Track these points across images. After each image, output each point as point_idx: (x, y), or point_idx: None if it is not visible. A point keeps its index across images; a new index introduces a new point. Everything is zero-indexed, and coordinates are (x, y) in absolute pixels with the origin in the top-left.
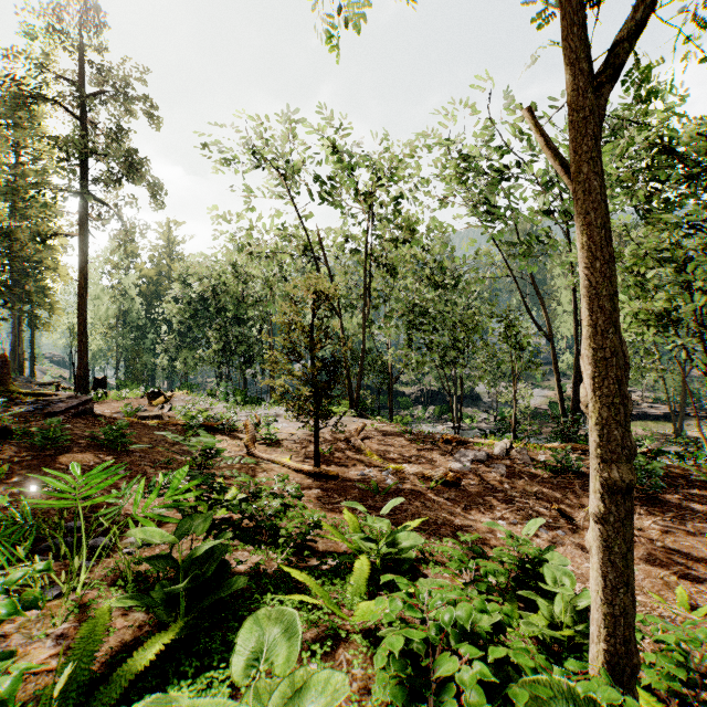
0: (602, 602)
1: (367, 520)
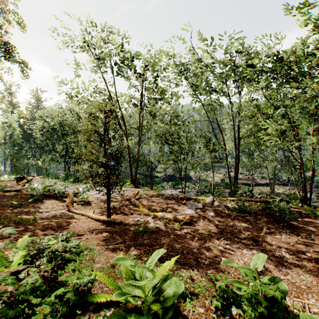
0: None
1: (135, 272)
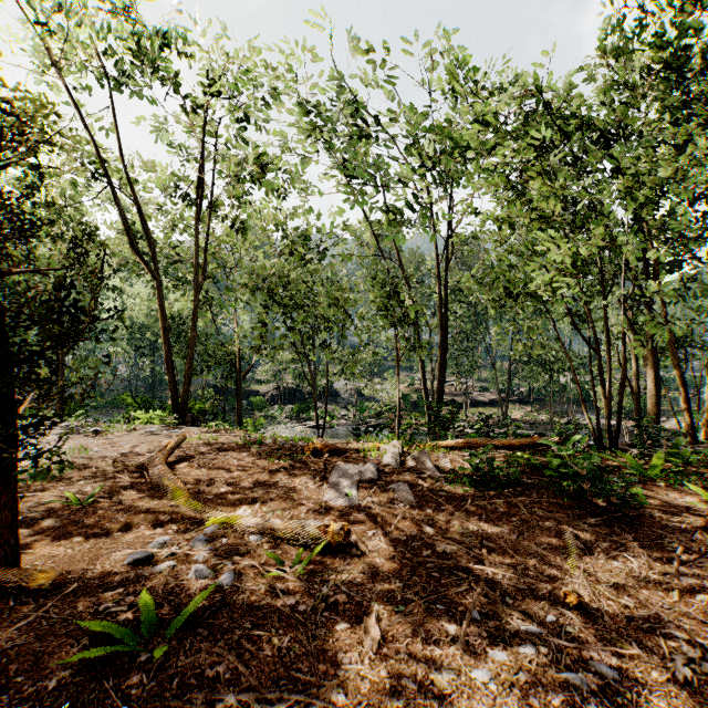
0: None
1: None
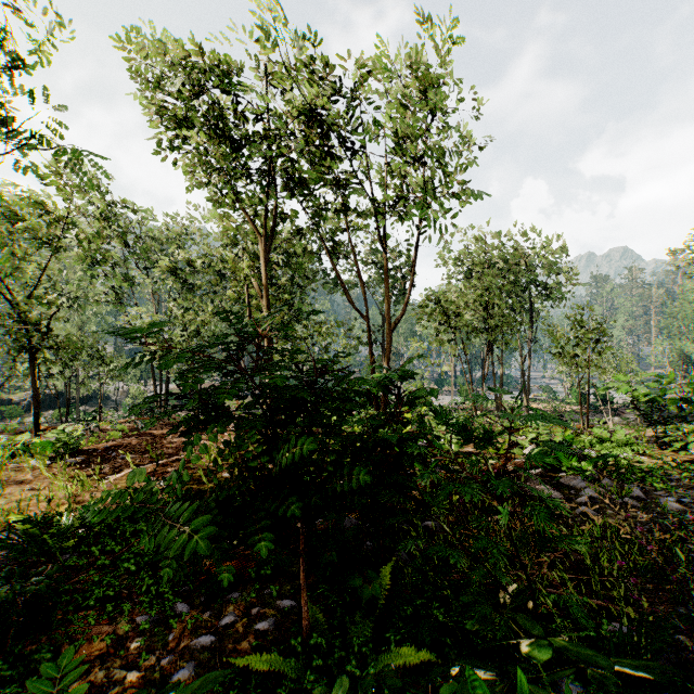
0: (35, 430)
1: None
